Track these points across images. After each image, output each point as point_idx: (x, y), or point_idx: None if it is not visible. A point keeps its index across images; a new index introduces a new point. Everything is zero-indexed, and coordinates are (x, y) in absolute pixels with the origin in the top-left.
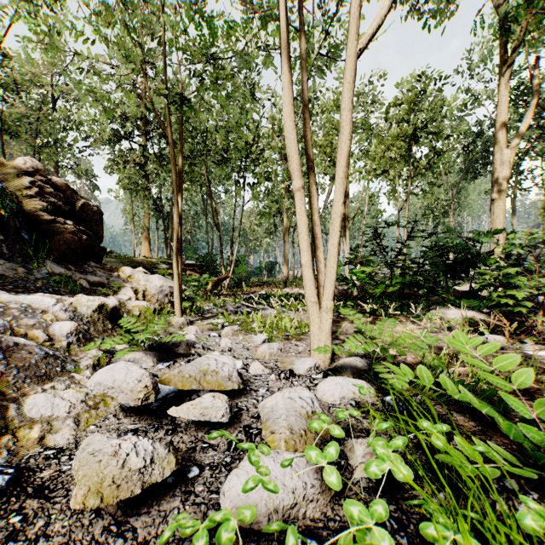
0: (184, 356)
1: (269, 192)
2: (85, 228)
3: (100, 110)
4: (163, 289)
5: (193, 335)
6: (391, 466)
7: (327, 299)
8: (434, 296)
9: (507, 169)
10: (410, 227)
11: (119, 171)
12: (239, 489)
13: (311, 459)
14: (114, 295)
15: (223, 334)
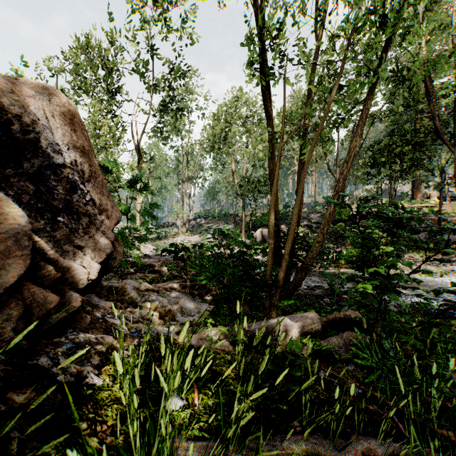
0: None
1: None
2: None
3: None
4: None
5: None
6: None
7: None
8: None
9: (140, 207)
10: None
11: None
12: None
13: None
14: None
15: None
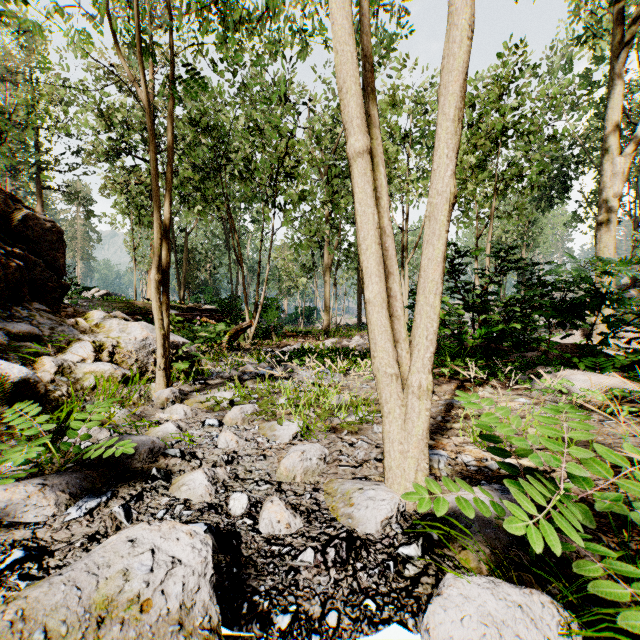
0: (139, 477)
1: (306, 221)
2: (31, 253)
3: (92, 113)
4: (147, 343)
5: (173, 426)
6: None
7: (420, 370)
8: (531, 352)
9: (619, 184)
10: (498, 258)
11: (115, 191)
12: None
13: None
14: (58, 353)
15: (227, 420)
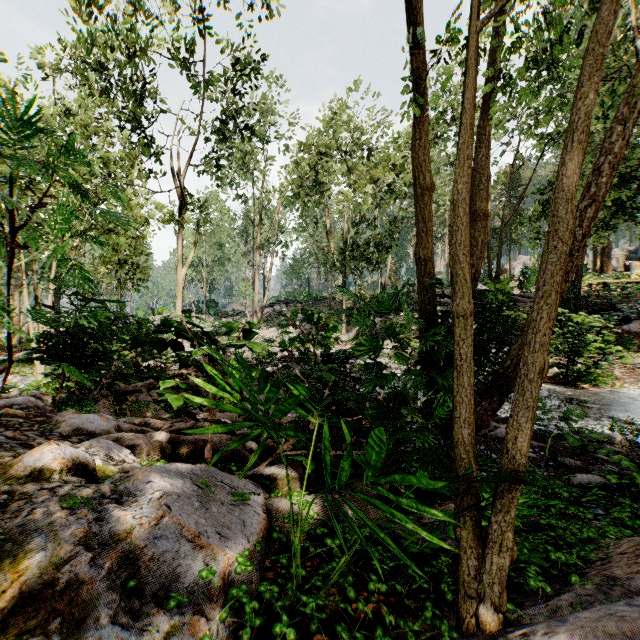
0: None
1: None
2: None
3: None
4: None
5: None
6: (46, 380)
7: None
8: None
9: (182, 282)
10: None
11: None
12: (20, 387)
13: (33, 382)
14: None
15: None
